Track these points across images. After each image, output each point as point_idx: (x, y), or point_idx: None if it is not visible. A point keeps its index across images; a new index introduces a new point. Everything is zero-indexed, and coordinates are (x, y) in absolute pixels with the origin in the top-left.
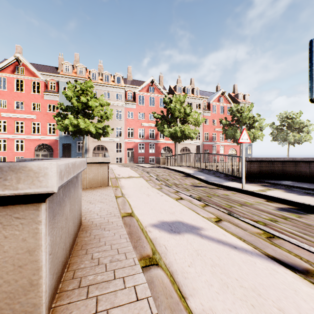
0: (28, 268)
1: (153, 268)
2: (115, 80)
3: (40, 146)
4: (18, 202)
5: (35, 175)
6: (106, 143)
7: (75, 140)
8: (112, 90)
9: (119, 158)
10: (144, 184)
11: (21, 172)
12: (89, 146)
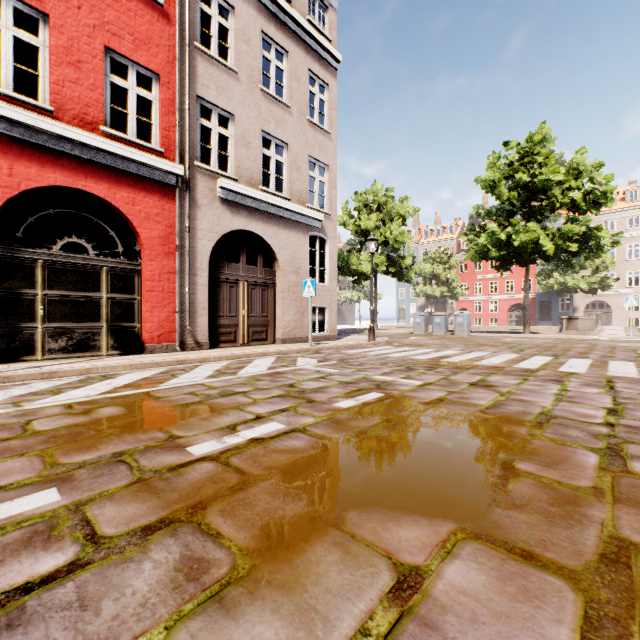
0: (576, 325)
1: (595, 334)
2: (625, 197)
3: (513, 307)
4: (575, 319)
5: (577, 317)
6: (607, 298)
7: (557, 297)
8: (619, 216)
9: (638, 320)
10: (620, 332)
11: (576, 317)
12: (577, 304)
